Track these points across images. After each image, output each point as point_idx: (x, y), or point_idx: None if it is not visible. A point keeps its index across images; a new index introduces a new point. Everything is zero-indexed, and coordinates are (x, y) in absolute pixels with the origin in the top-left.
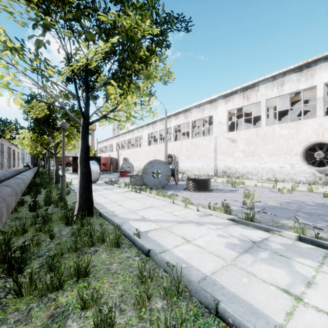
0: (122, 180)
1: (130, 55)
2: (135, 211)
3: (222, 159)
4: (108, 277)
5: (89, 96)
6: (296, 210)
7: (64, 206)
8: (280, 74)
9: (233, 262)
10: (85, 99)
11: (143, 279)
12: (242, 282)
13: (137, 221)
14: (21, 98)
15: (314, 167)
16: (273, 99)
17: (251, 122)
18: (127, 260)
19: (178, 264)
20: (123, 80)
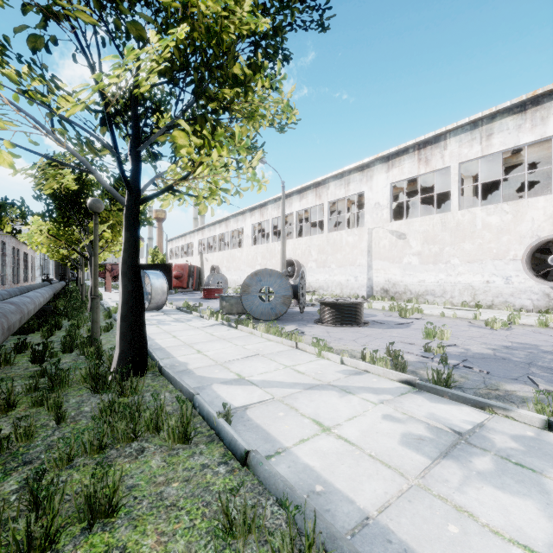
0: (207, 304)
1: (215, 70)
2: (225, 363)
3: (381, 267)
4: (157, 516)
5: (140, 150)
6: (526, 362)
7: (96, 353)
8: (485, 117)
9: (422, 481)
10: (133, 156)
11: (228, 539)
12: (447, 535)
13: (227, 384)
14: (10, 152)
15: (548, 283)
16: (471, 163)
17: (430, 204)
18: (202, 474)
19: (306, 484)
20: (203, 120)
